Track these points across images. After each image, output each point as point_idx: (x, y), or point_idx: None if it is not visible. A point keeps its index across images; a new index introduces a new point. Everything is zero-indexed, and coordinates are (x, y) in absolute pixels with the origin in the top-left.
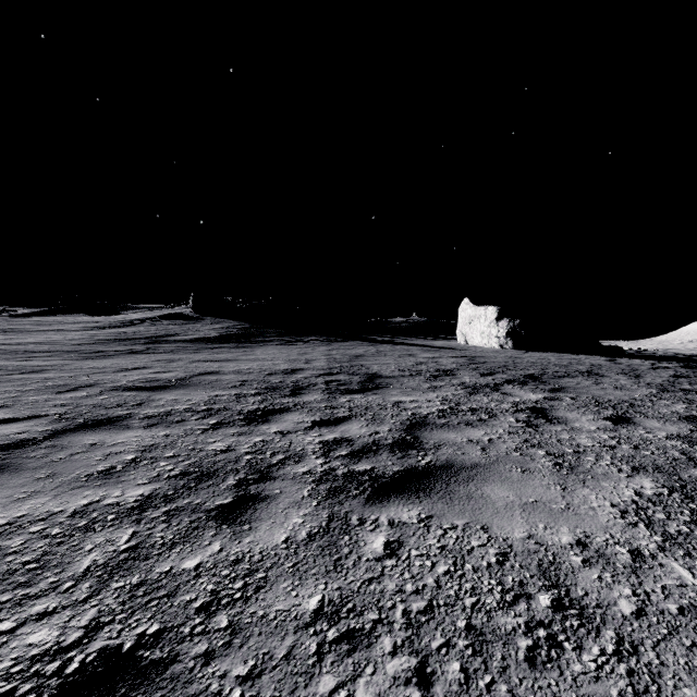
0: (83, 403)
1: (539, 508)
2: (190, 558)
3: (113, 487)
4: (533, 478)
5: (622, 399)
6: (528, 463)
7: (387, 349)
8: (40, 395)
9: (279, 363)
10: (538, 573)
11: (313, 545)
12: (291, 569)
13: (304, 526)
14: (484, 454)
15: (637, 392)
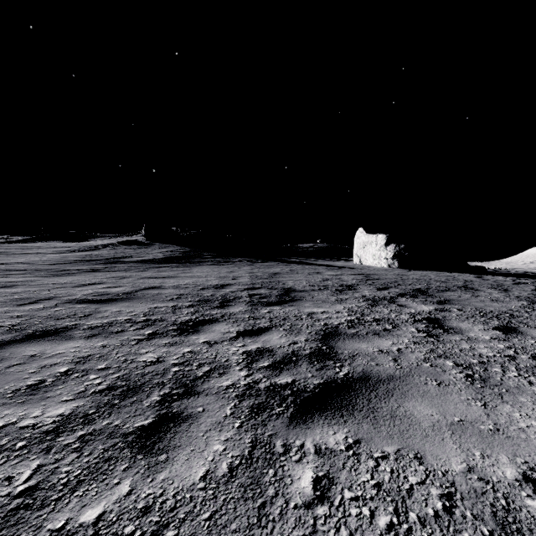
0: (37, 314)
1: (468, 429)
2: (91, 505)
3: (35, 405)
4: (450, 392)
5: (501, 310)
6: (441, 375)
7: (298, 268)
8: (3, 308)
9: (211, 279)
10: (497, 527)
11: (233, 483)
12: (207, 522)
13: (225, 456)
14: (396, 365)
15: (511, 304)
